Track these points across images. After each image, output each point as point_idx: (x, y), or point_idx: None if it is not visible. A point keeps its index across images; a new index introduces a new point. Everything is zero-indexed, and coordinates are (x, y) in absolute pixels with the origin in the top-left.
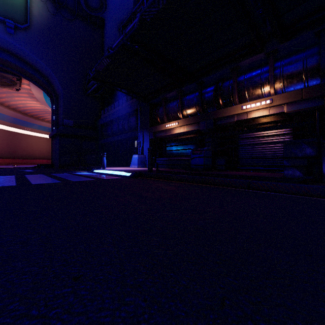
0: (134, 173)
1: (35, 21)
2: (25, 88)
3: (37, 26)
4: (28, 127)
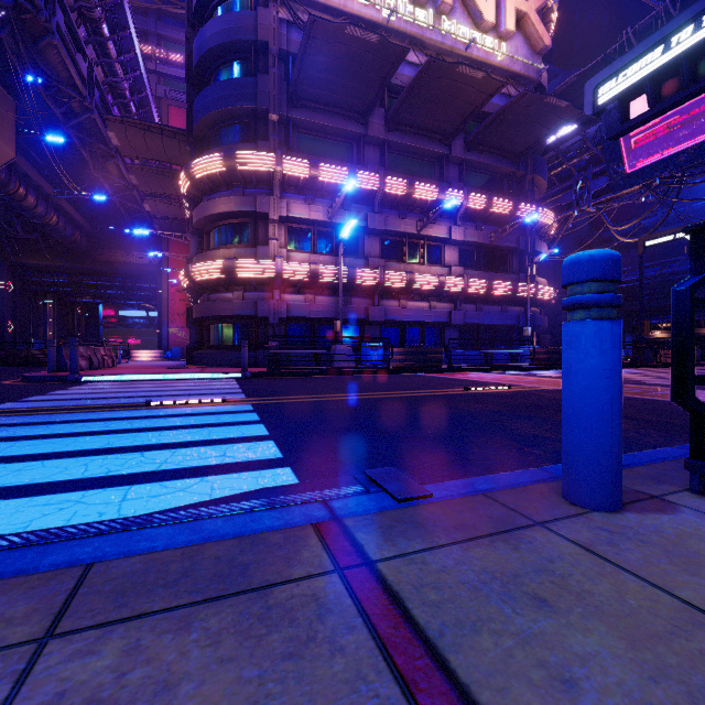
0: None
1: None
2: None
3: None
4: None
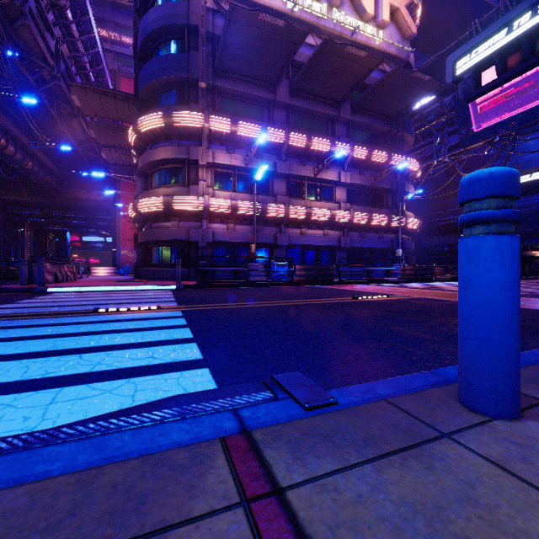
0: None
1: None
2: None
3: None
4: None
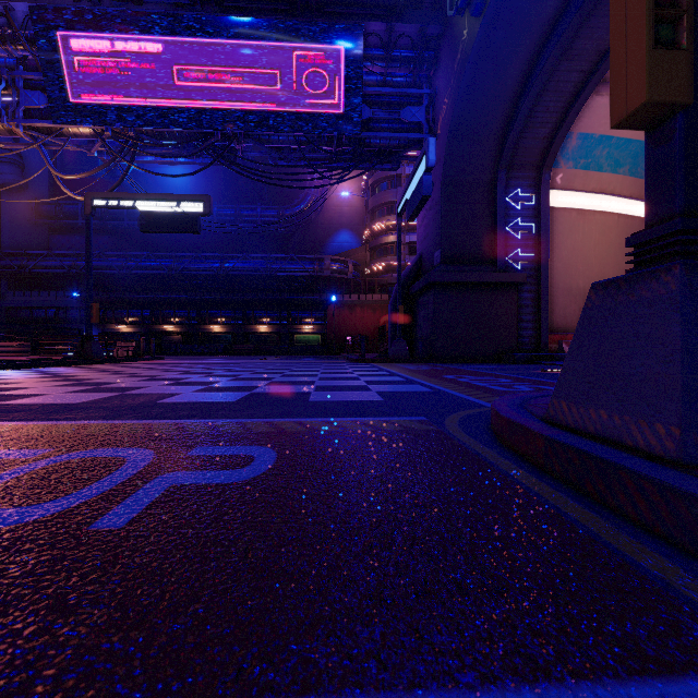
0: None
1: None
2: None
3: None
4: None
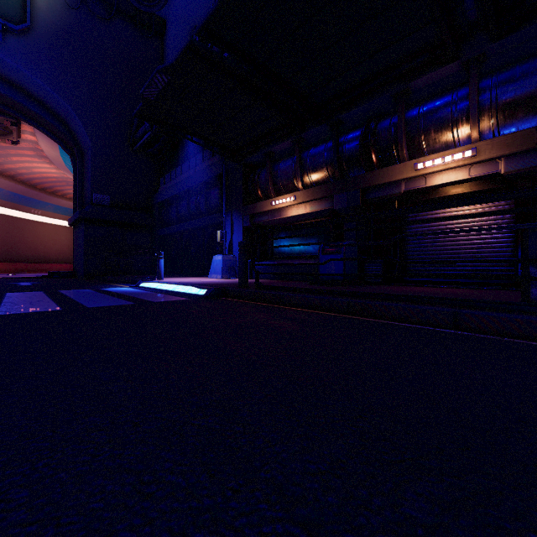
0: (212, 290)
1: (42, 19)
2: (28, 140)
3: (46, 28)
4: (37, 208)
